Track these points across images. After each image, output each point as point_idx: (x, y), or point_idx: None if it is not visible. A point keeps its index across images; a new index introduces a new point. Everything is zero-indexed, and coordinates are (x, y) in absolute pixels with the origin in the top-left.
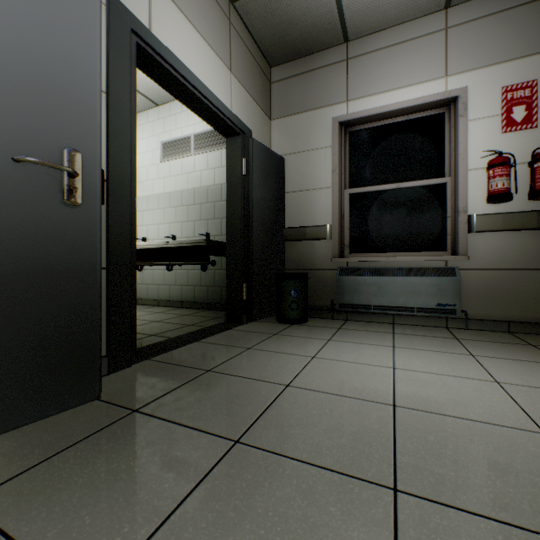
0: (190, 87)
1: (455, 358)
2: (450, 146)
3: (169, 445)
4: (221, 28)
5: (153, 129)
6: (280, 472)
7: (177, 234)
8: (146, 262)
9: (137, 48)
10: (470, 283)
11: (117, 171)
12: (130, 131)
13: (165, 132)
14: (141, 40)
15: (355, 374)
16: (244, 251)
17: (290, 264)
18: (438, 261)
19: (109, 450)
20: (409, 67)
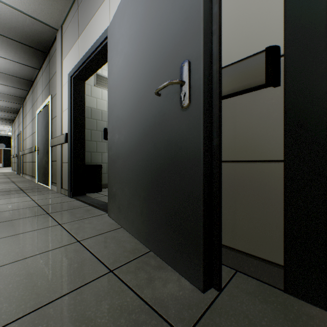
0: None
1: None
2: None
3: None
4: None
5: None
6: None
7: None
8: None
9: None
10: None
11: (299, 31)
12: None
13: None
14: None
15: None
16: None
17: None
18: None
19: (116, 323)
20: None
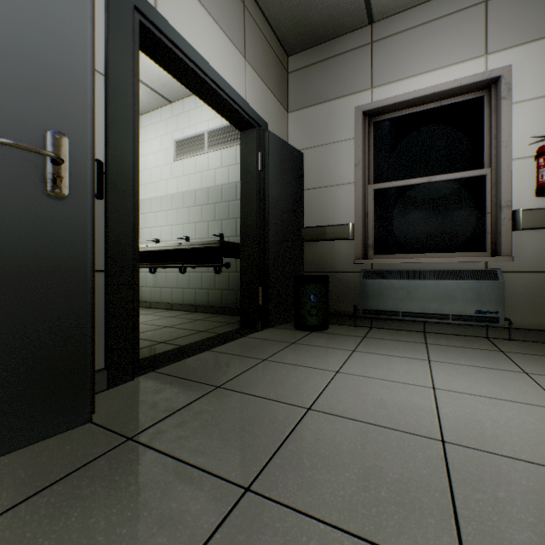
0: (200, 73)
1: (505, 376)
2: (489, 133)
3: (163, 492)
4: (234, 11)
5: (167, 127)
6: (303, 542)
7: (191, 236)
8: (158, 265)
9: (141, 29)
10: (515, 288)
11: (118, 163)
12: (132, 118)
13: (179, 129)
14: (145, 20)
15: (388, 395)
16: (259, 253)
17: (309, 266)
18: (476, 262)
19: (89, 495)
20: (442, 47)
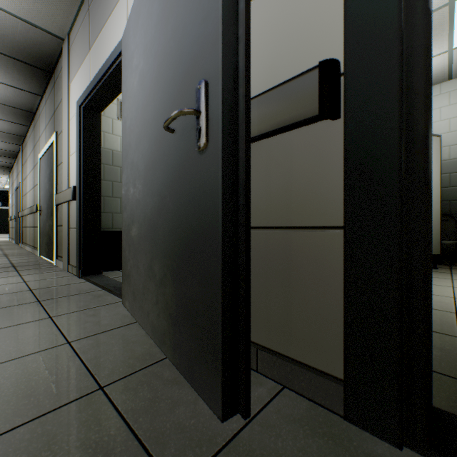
0: None
1: None
2: None
3: None
4: None
5: None
6: None
7: None
8: None
9: None
10: None
11: (363, 38)
12: None
13: None
14: None
15: None
16: None
17: None
18: None
19: None
20: None
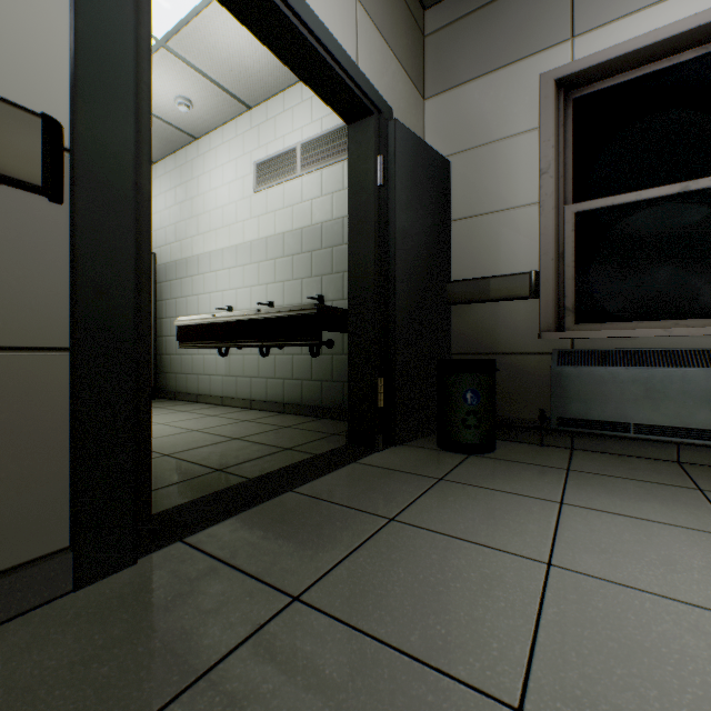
0: None
1: None
2: None
3: None
4: None
5: (244, 145)
6: None
7: (277, 301)
8: (229, 343)
9: None
10: None
11: (99, 132)
12: (133, 50)
13: (260, 146)
14: None
15: None
16: (379, 322)
17: (459, 344)
18: None
19: None
20: None
